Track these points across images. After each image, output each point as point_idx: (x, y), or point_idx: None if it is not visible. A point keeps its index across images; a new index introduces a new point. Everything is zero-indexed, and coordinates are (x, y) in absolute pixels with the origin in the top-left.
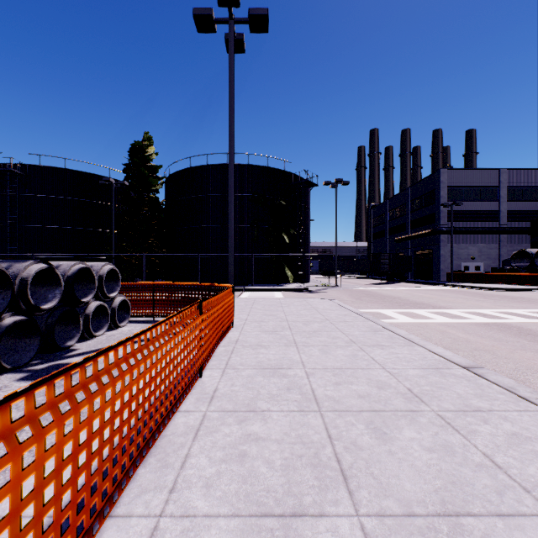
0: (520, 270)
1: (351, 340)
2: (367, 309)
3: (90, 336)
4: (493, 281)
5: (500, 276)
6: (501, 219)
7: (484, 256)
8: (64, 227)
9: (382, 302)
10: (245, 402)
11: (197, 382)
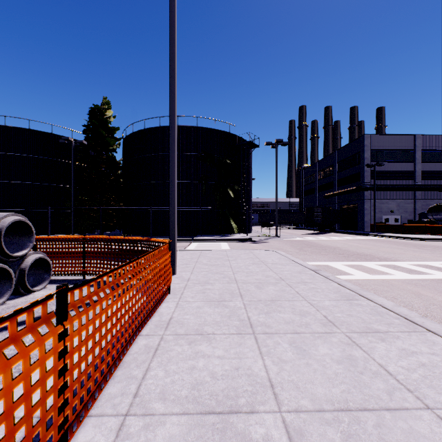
0: (437, 222)
1: (328, 320)
2: (315, 262)
3: None
4: (413, 231)
5: (420, 227)
6: (416, 178)
7: (402, 210)
8: (28, 182)
9: (326, 253)
10: None
11: None
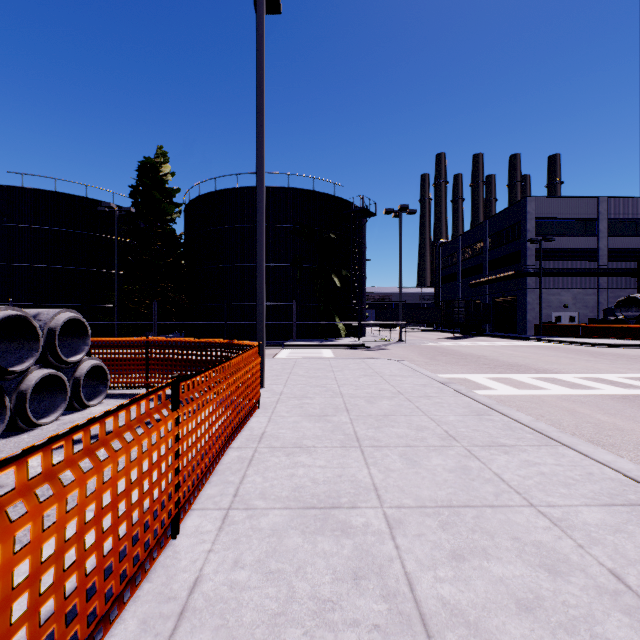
0: (628, 321)
1: (448, 434)
2: (449, 374)
3: (29, 426)
4: (593, 334)
5: (603, 328)
6: (600, 259)
7: (580, 304)
8: (53, 266)
9: (465, 363)
10: (257, 635)
11: (162, 555)
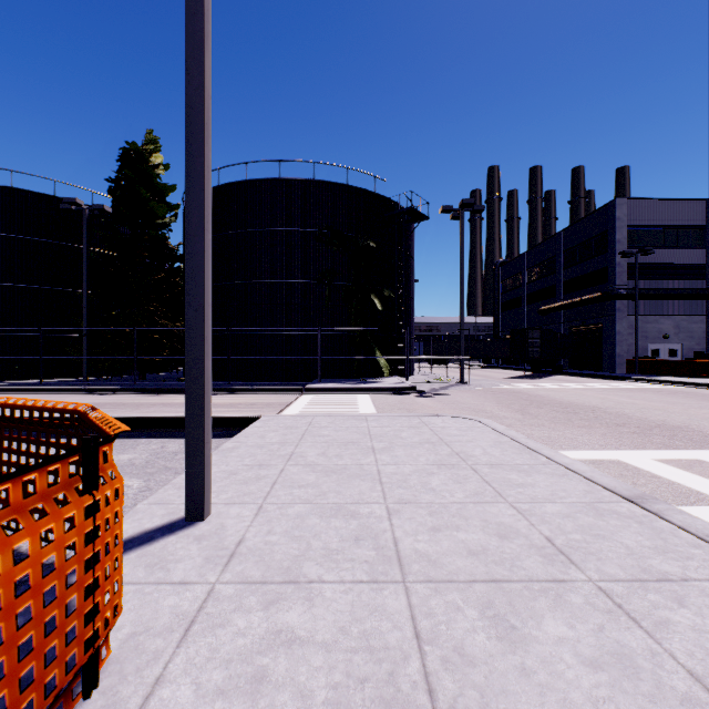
0: None
1: None
2: (582, 451)
3: None
4: None
5: None
6: None
7: (683, 334)
8: (9, 284)
9: (584, 422)
10: None
11: None
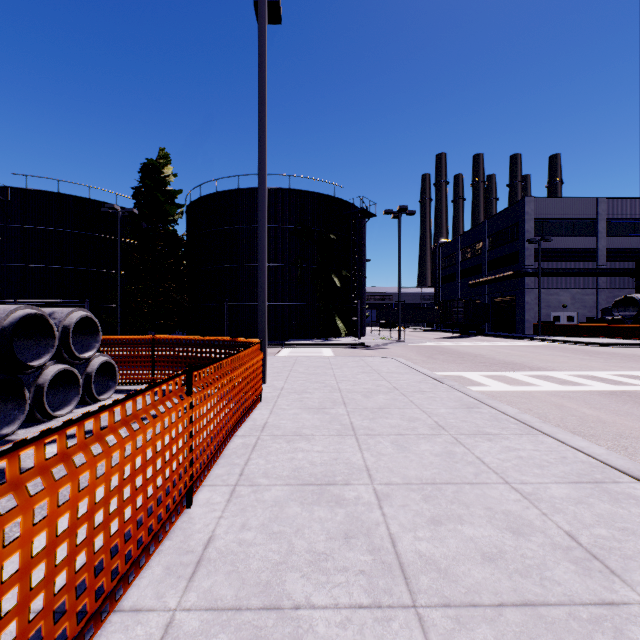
0: (625, 320)
1: (438, 424)
2: (445, 372)
3: (46, 417)
4: (591, 334)
5: (601, 328)
6: (599, 259)
7: (578, 304)
8: (57, 266)
9: (462, 361)
10: (262, 577)
11: (179, 520)
